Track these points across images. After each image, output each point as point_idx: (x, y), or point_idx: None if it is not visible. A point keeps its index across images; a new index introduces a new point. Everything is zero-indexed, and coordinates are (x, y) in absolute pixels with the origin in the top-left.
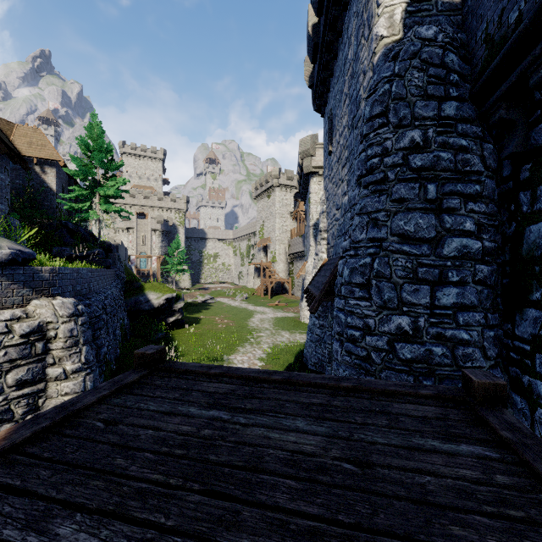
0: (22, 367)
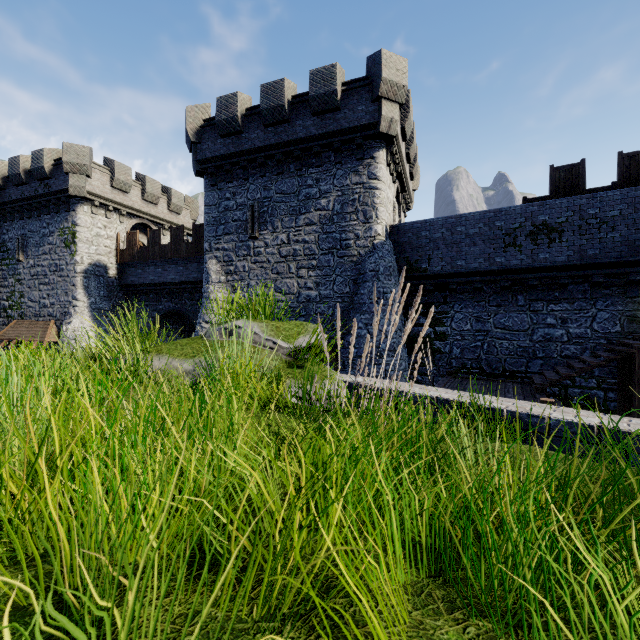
0: None
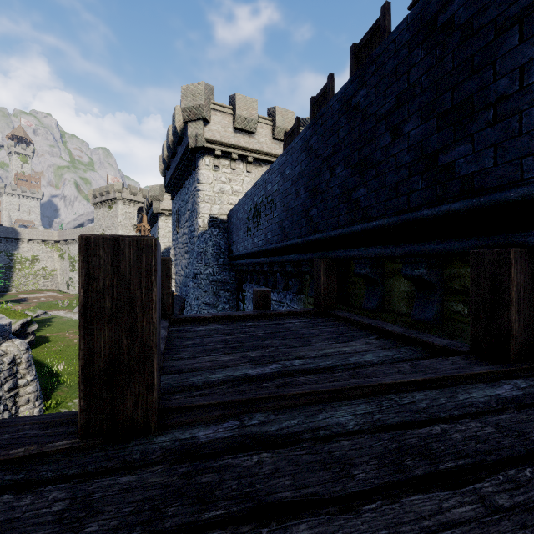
0: (9, 381)
